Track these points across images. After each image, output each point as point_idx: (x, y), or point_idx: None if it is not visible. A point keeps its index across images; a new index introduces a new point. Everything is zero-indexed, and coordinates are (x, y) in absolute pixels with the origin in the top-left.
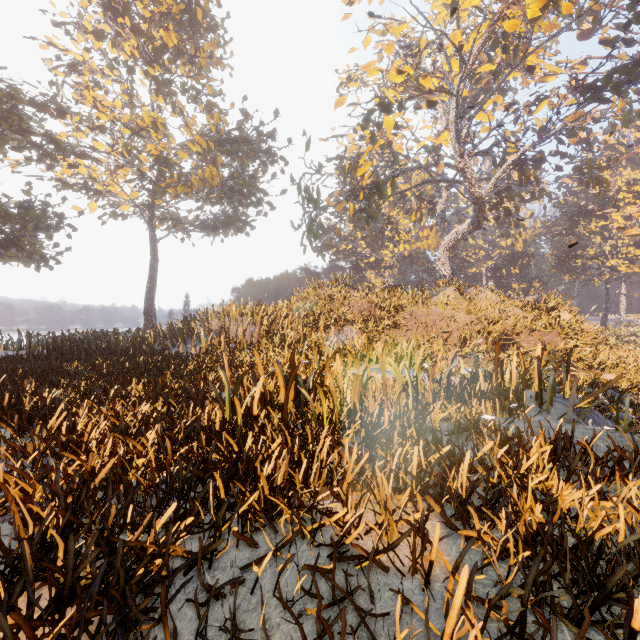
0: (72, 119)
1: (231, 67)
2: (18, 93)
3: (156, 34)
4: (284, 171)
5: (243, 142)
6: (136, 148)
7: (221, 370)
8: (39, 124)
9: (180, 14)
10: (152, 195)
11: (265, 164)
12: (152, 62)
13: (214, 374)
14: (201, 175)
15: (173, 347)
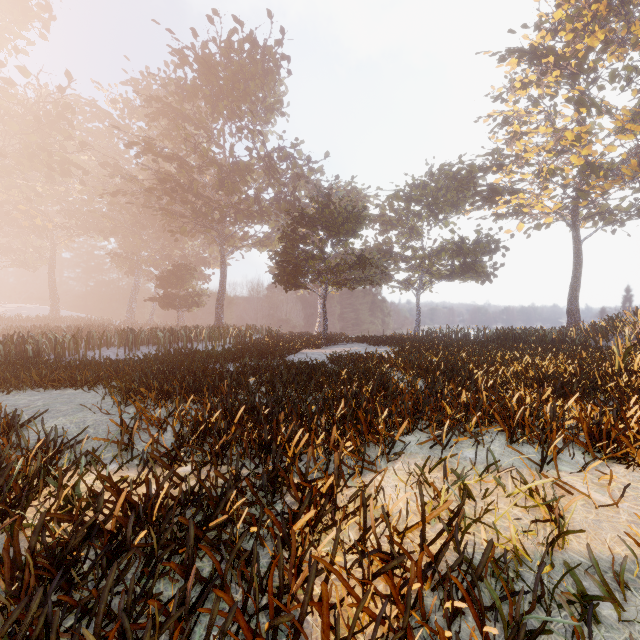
0: (506, 168)
1: None
2: (473, 167)
3: (579, 46)
4: None
5: None
6: (559, 169)
7: (614, 346)
8: (483, 179)
9: (607, 9)
10: (575, 201)
11: None
12: (575, 75)
13: None
14: (634, 163)
15: (594, 343)
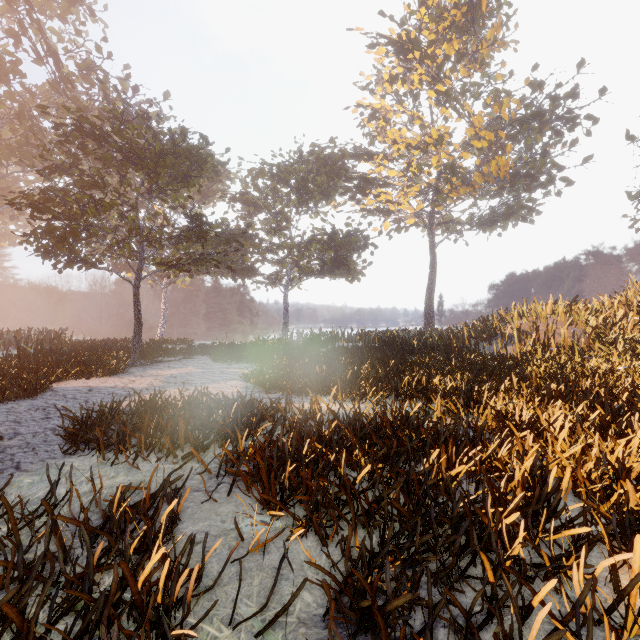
0: (377, 158)
1: (515, 41)
2: (344, 153)
3: (438, 51)
4: (590, 132)
5: (534, 118)
6: (426, 164)
7: None
8: (352, 171)
9: (463, 18)
10: (434, 204)
11: (560, 133)
12: (435, 80)
13: (587, 381)
14: (486, 170)
15: (477, 347)
